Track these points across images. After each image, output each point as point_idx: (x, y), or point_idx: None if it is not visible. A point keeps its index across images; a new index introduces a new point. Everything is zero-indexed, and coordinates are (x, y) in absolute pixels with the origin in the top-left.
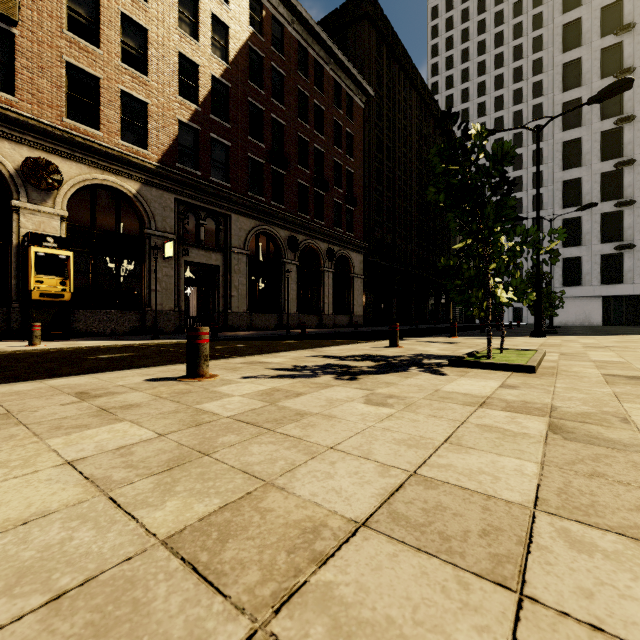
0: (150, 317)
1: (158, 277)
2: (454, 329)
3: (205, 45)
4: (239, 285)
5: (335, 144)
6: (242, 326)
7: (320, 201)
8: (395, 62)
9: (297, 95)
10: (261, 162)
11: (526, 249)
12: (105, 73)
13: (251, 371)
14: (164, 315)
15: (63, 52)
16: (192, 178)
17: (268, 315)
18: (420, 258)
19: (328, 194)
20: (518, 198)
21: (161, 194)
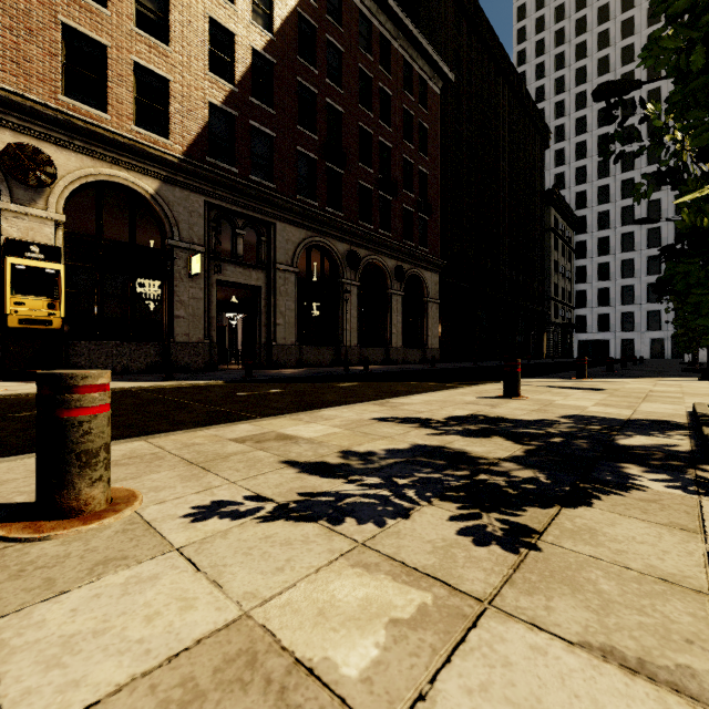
0: (172, 350)
1: (183, 300)
2: (583, 367)
3: (243, 10)
4: (286, 311)
5: (405, 139)
6: (290, 362)
7: (386, 208)
8: (478, 40)
9: (358, 76)
10: (313, 158)
11: (639, 267)
12: (114, 40)
13: (239, 475)
14: (190, 348)
15: (58, 11)
16: (226, 175)
17: (322, 348)
18: (507, 279)
19: (396, 199)
20: (628, 205)
21: (187, 195)
